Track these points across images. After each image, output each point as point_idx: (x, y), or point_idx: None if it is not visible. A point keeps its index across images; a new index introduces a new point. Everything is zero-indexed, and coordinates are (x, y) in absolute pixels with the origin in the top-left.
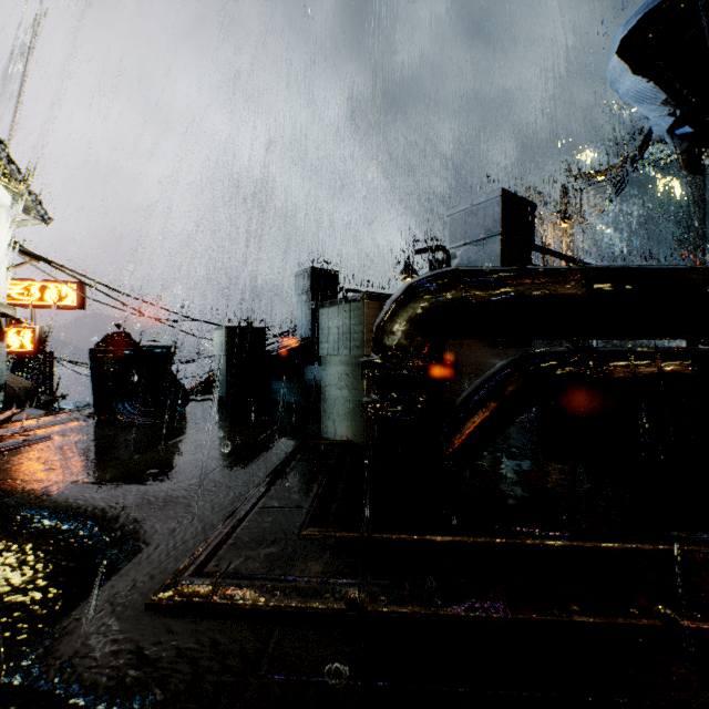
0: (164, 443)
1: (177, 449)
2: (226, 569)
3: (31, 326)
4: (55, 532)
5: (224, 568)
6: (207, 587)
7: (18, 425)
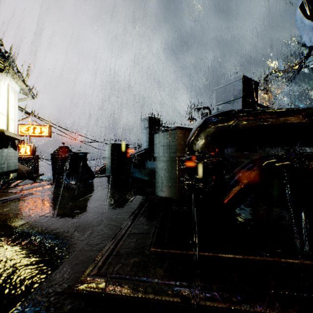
0: (83, 197)
1: (89, 200)
2: (112, 271)
3: (29, 144)
4: (29, 243)
5: (111, 270)
6: (102, 283)
7: (20, 188)
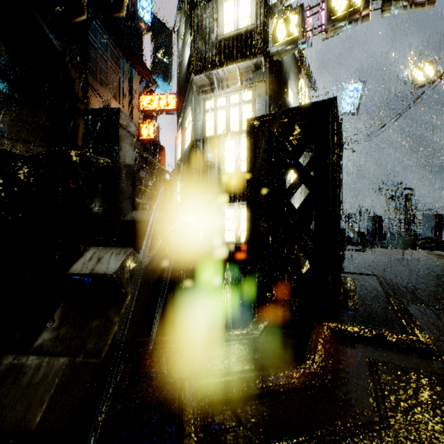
0: None
1: None
2: None
3: None
4: None
5: None
6: None
7: None
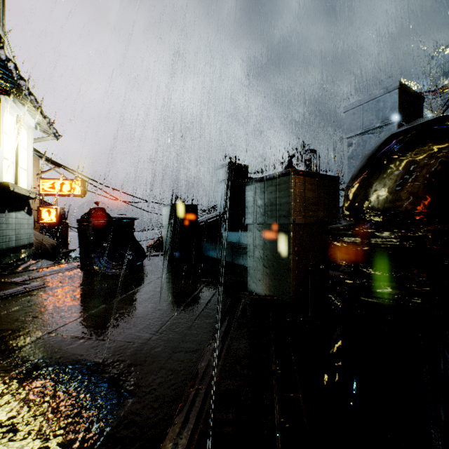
0: (125, 293)
1: (135, 299)
2: None
3: (55, 207)
4: (1, 411)
5: None
6: None
7: (27, 274)
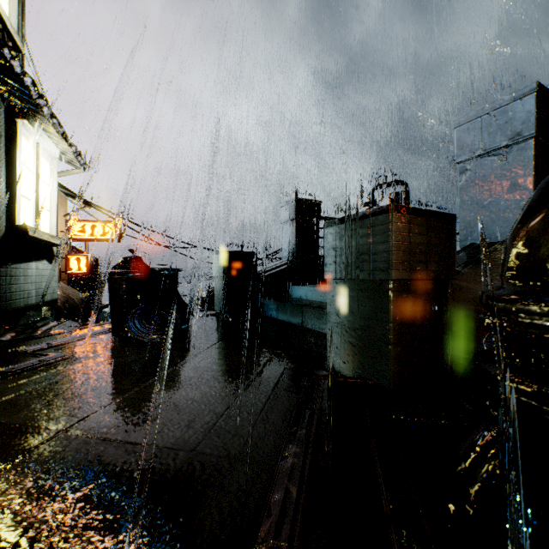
0: (166, 369)
1: (178, 379)
2: None
3: (85, 254)
4: None
5: None
6: None
7: (46, 341)
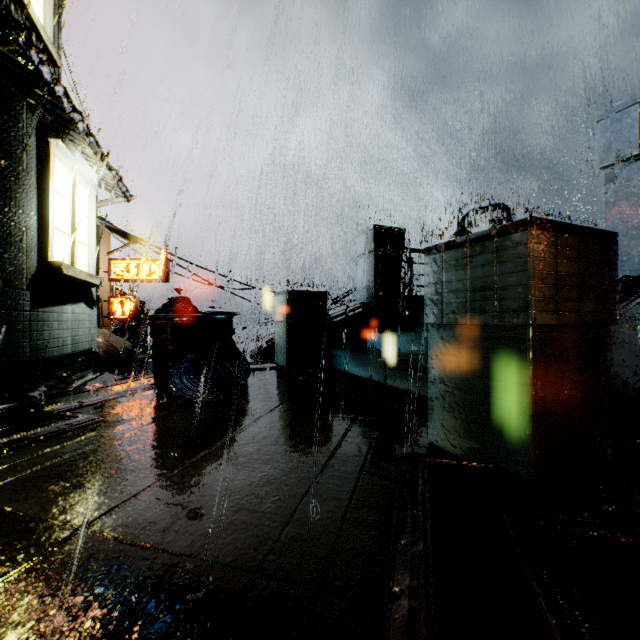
0: (218, 439)
1: (234, 454)
2: None
3: (130, 297)
4: None
5: None
6: None
7: (77, 398)
